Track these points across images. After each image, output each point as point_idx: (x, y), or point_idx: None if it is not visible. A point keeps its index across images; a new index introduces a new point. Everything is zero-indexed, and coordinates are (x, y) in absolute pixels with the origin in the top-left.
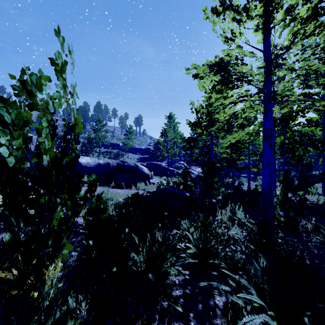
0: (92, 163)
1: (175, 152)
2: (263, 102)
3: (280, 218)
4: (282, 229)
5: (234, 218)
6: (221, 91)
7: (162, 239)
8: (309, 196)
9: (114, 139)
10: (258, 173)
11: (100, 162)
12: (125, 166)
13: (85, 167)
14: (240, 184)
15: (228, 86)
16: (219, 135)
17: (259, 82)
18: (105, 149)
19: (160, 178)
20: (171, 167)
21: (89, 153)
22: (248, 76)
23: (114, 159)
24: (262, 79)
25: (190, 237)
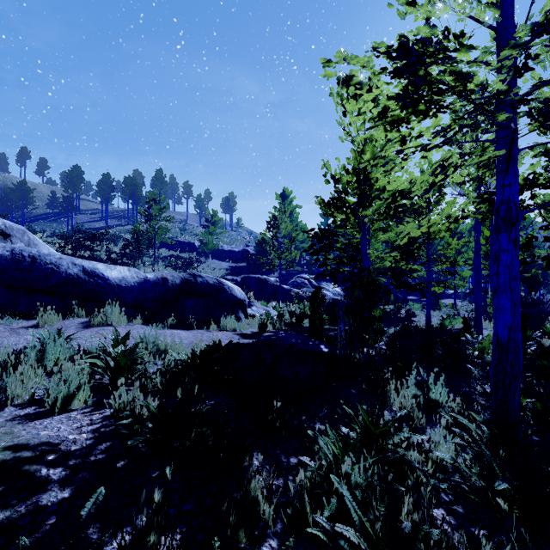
0: (132, 279)
1: (293, 257)
2: (496, 145)
3: (522, 399)
4: (533, 428)
5: (426, 402)
6: (398, 122)
7: (266, 499)
8: (549, 342)
9: (186, 235)
10: (439, 295)
11: (149, 277)
12: (197, 284)
13: (117, 286)
14: (411, 315)
15: (416, 108)
16: (372, 227)
17: (494, 93)
18: (169, 252)
19: (266, 305)
20: (286, 284)
21: (136, 259)
22: (473, 76)
23: (183, 270)
24: (502, 86)
25: (344, 493)
